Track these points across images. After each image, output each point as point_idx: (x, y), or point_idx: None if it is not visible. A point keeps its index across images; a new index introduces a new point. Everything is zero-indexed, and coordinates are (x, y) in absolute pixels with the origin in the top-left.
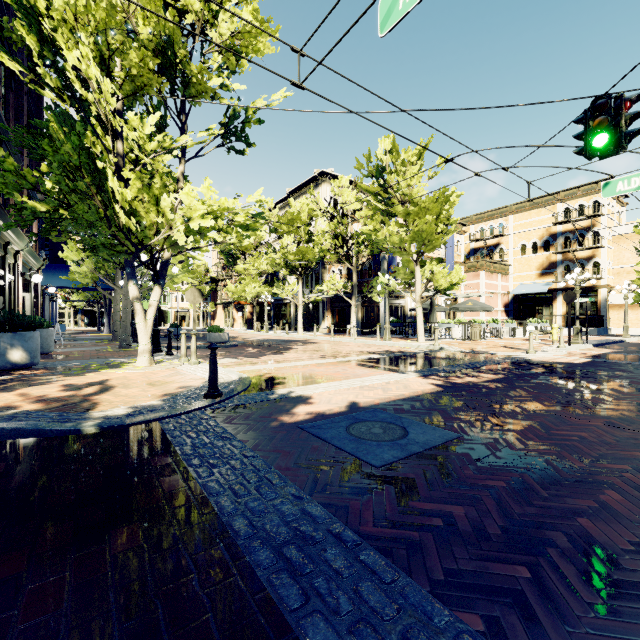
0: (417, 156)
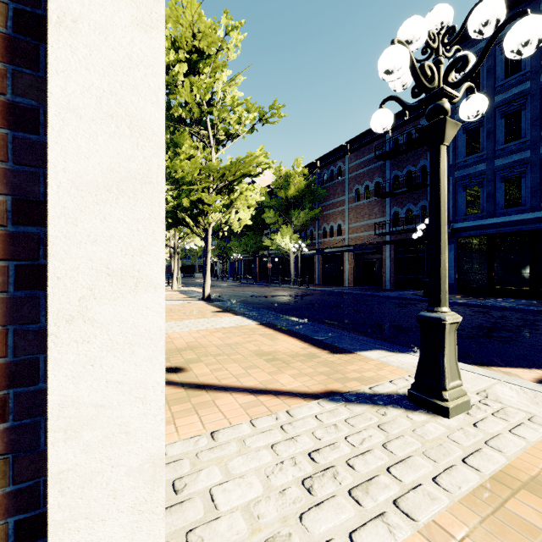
0: None
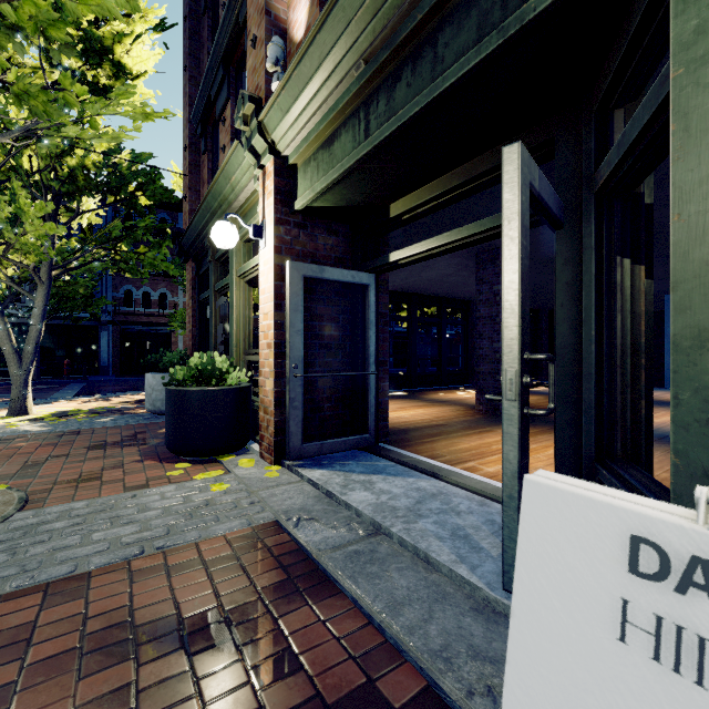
0: None
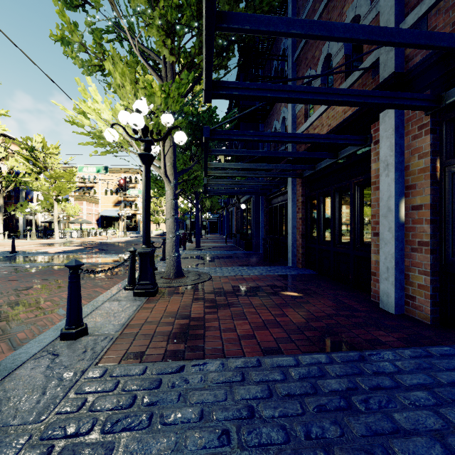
0: (56, 148)
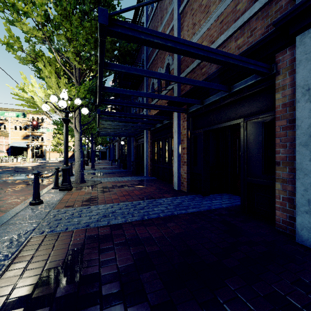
0: None
